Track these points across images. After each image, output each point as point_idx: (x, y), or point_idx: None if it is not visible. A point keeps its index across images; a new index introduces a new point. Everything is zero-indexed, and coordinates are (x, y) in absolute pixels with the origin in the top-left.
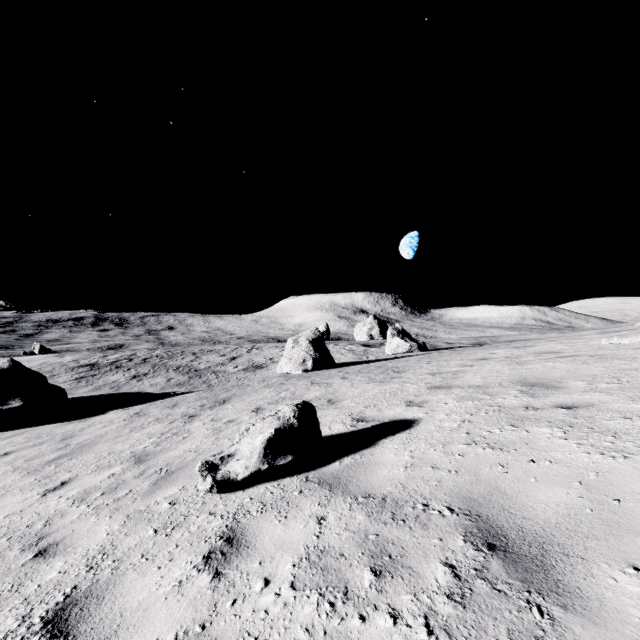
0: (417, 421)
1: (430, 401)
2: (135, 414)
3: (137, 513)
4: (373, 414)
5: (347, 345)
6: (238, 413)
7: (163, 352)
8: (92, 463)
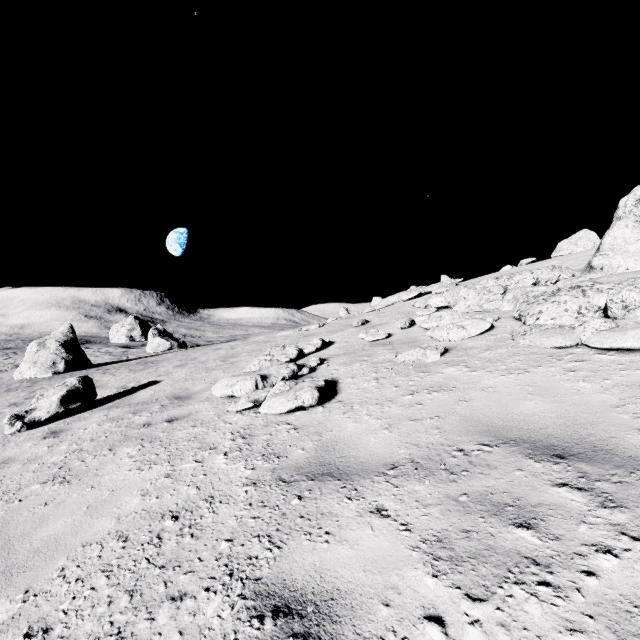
0: (162, 381)
1: (172, 372)
2: None
3: None
4: (133, 384)
5: (102, 348)
6: None
7: None
8: None
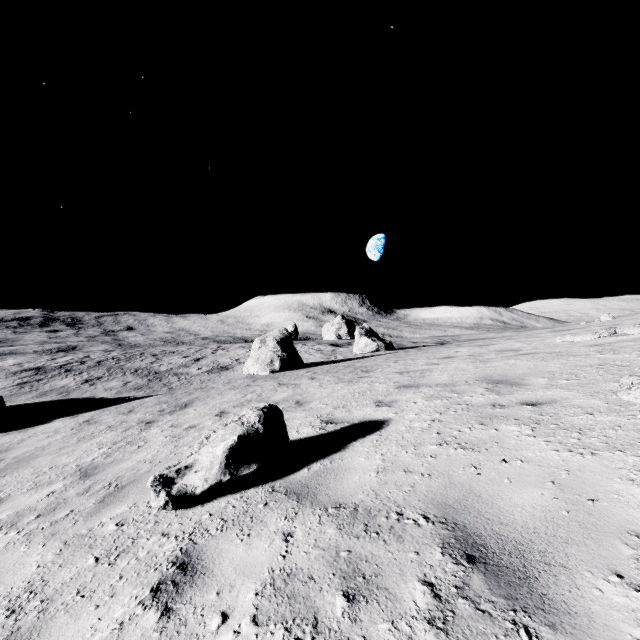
0: (387, 422)
1: (399, 400)
2: (85, 422)
3: (77, 538)
4: (342, 415)
5: (315, 345)
6: (200, 418)
7: (120, 354)
8: (29, 480)
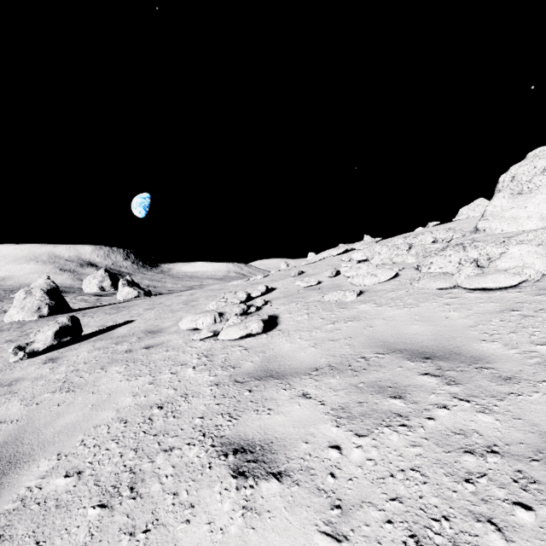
0: (135, 320)
1: (143, 314)
2: None
3: None
4: (111, 323)
5: (78, 296)
6: None
7: None
8: None
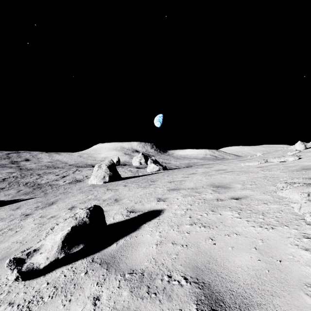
0: (163, 210)
1: (169, 198)
2: None
3: None
4: (139, 207)
5: (128, 168)
6: (59, 211)
7: (18, 174)
8: None
